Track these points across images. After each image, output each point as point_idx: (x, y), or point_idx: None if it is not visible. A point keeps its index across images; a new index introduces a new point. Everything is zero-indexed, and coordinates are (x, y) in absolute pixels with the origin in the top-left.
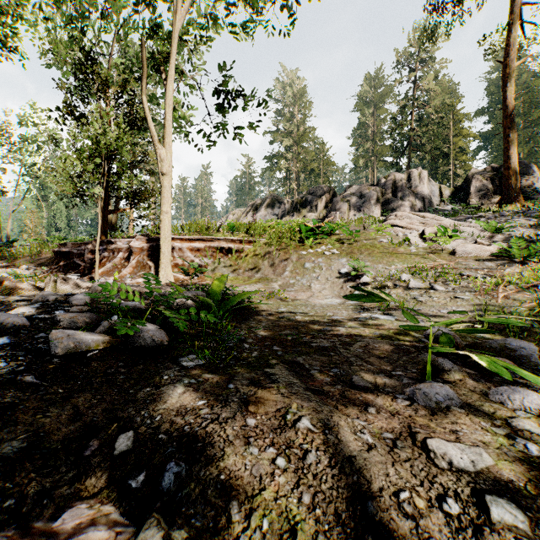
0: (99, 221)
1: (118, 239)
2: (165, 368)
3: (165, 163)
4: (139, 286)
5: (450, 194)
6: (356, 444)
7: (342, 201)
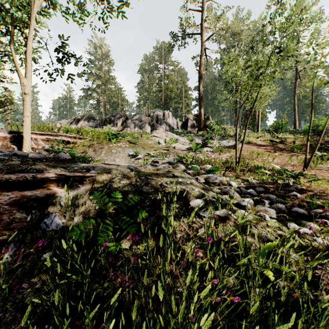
0: None
1: None
2: (74, 163)
3: (27, 87)
4: None
5: (181, 125)
6: (128, 165)
7: (131, 122)
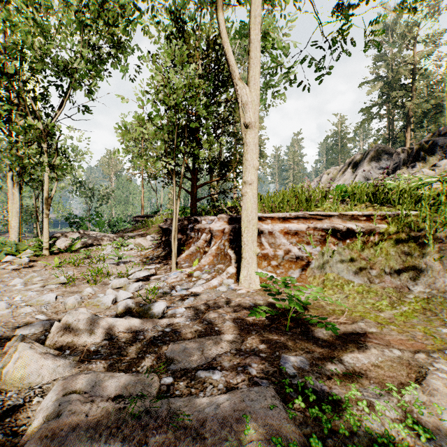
0: (174, 201)
1: (203, 216)
2: None
3: (248, 108)
4: (152, 397)
5: None
6: None
7: None
